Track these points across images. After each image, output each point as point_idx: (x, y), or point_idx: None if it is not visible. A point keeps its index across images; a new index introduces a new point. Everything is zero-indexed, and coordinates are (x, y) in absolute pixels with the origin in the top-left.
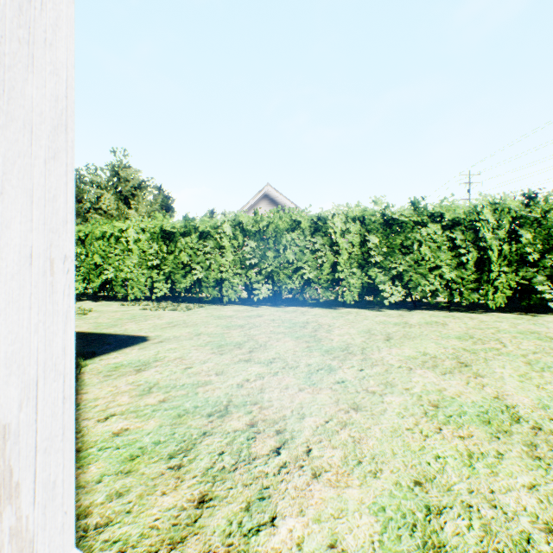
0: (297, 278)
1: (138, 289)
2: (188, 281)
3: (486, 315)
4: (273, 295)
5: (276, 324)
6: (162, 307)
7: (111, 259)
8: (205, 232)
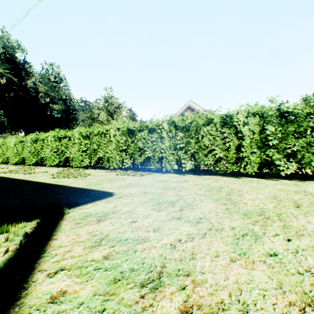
0: (211, 156)
1: (115, 163)
2: (142, 158)
3: None
4: (194, 168)
5: (198, 187)
6: (127, 173)
7: (101, 146)
8: (152, 129)
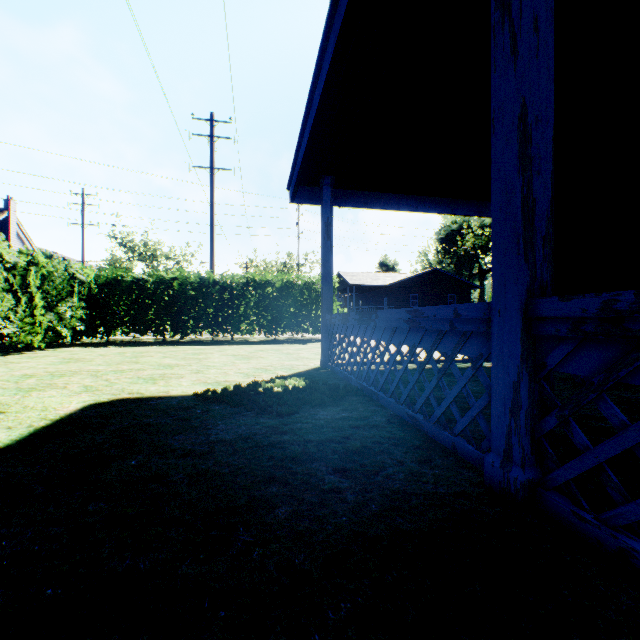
0: None
1: None
2: None
3: (42, 353)
4: None
5: (33, 380)
6: None
7: None
8: None
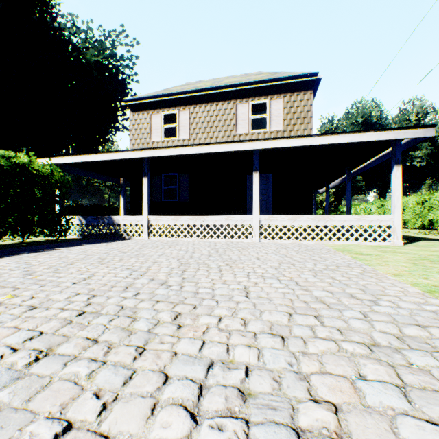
0: None
1: None
2: None
3: None
4: None
5: None
6: None
7: None
8: None
